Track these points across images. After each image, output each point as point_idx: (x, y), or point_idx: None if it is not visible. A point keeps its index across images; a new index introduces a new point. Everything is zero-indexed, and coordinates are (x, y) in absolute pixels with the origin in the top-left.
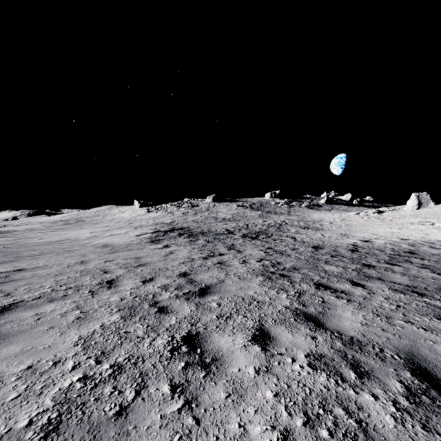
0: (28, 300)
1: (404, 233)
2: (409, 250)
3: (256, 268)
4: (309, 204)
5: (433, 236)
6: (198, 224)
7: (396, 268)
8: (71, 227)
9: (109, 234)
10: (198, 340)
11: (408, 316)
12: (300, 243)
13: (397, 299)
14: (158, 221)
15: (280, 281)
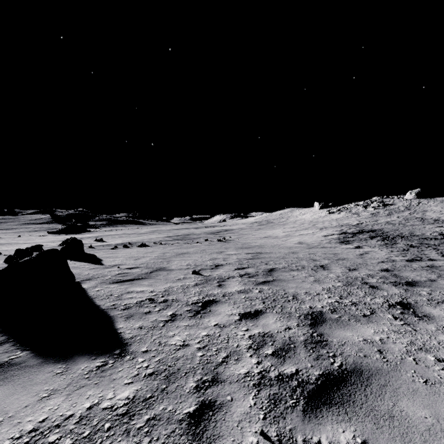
0: (279, 268)
1: None
2: None
3: None
4: None
5: None
6: (394, 227)
7: None
8: (266, 227)
9: (298, 234)
10: (409, 306)
11: None
12: None
13: None
14: (341, 223)
15: None
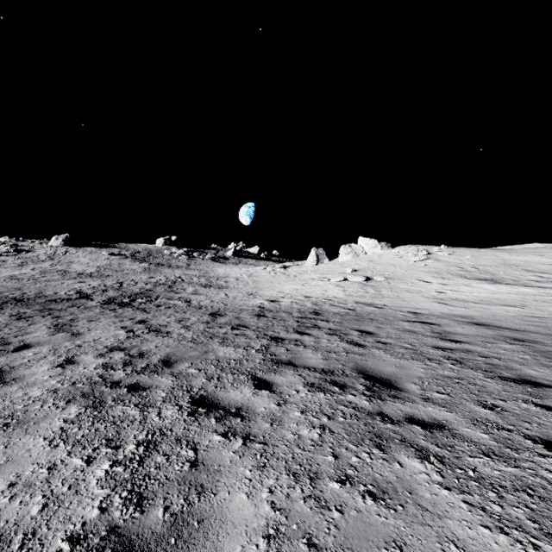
0: None
1: (307, 290)
2: (314, 310)
3: (84, 376)
4: (214, 256)
5: (330, 293)
6: (18, 284)
7: (307, 339)
8: None
9: None
10: None
11: (342, 457)
12: (194, 309)
13: (318, 408)
14: None
15: (120, 409)
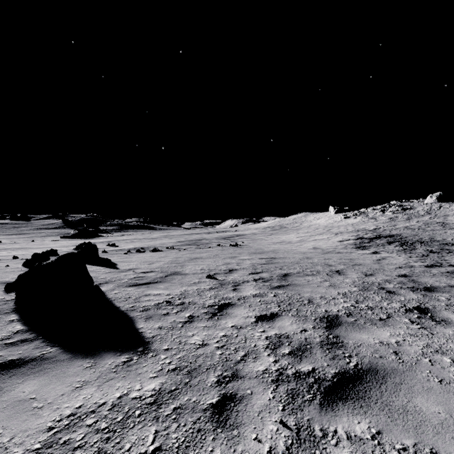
0: (294, 273)
1: None
2: None
3: None
4: None
5: None
6: (413, 232)
7: None
8: (279, 232)
9: (313, 239)
10: (427, 310)
11: None
12: None
13: None
14: (358, 228)
15: None
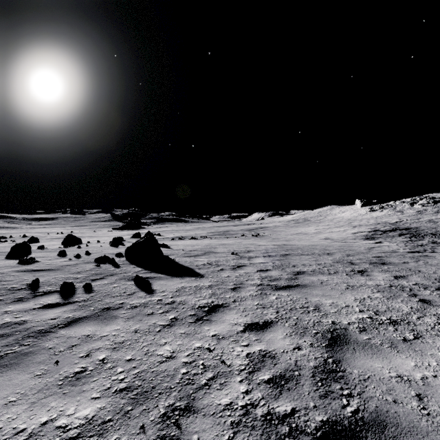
0: (294, 253)
1: None
2: None
3: None
4: None
5: None
6: (433, 225)
7: None
8: (300, 225)
9: (329, 231)
10: (364, 271)
11: None
12: None
13: None
14: (380, 221)
15: None
